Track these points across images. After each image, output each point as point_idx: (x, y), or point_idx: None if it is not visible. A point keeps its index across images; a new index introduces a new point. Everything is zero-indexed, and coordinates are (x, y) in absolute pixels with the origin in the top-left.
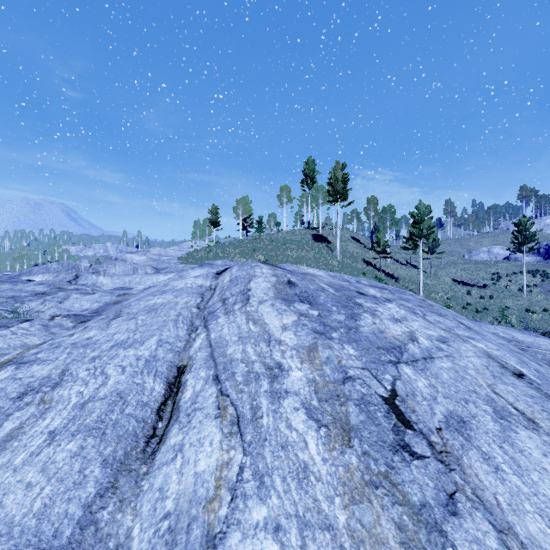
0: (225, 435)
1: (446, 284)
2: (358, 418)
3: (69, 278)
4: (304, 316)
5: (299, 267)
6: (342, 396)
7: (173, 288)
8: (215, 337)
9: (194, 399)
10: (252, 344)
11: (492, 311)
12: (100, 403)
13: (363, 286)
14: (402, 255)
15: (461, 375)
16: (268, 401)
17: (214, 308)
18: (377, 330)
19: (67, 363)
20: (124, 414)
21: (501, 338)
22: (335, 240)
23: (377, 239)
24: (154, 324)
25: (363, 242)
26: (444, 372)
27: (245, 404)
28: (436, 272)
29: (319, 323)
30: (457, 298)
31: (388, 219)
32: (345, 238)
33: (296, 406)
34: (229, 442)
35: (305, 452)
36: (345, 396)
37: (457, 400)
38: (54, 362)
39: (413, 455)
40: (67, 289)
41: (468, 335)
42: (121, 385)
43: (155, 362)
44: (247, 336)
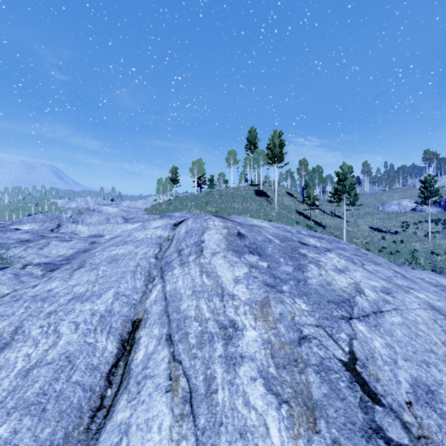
0: (176, 418)
1: (364, 231)
2: (321, 391)
3: (52, 227)
4: (255, 268)
5: (245, 218)
6: (300, 361)
7: (134, 239)
8: (170, 289)
9: (146, 362)
10: (205, 299)
11: (403, 253)
12: (45, 369)
13: (303, 236)
14: (328, 207)
15: (414, 332)
16: (223, 369)
17: (170, 259)
18: (325, 282)
19: (22, 318)
20: (70, 382)
21: (428, 283)
22: (273, 194)
23: (308, 194)
24: (113, 275)
25: (295, 196)
26: (397, 328)
27: (198, 373)
28: (356, 221)
29: (269, 275)
30: (374, 243)
31: (316, 177)
32: (281, 193)
33: (253, 376)
34: (180, 428)
35: (267, 441)
36: (303, 361)
37: (418, 363)
38: (10, 317)
39: (390, 444)
40: (48, 236)
41: (407, 285)
42: (71, 346)
43: (109, 317)
44: (201, 290)
